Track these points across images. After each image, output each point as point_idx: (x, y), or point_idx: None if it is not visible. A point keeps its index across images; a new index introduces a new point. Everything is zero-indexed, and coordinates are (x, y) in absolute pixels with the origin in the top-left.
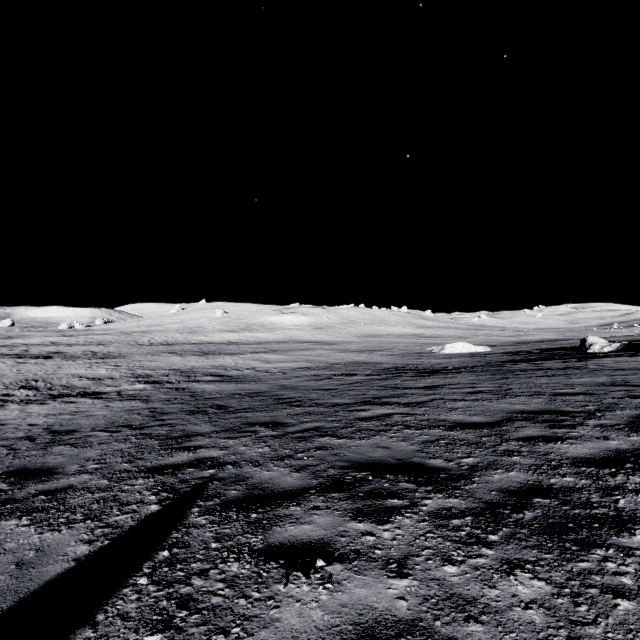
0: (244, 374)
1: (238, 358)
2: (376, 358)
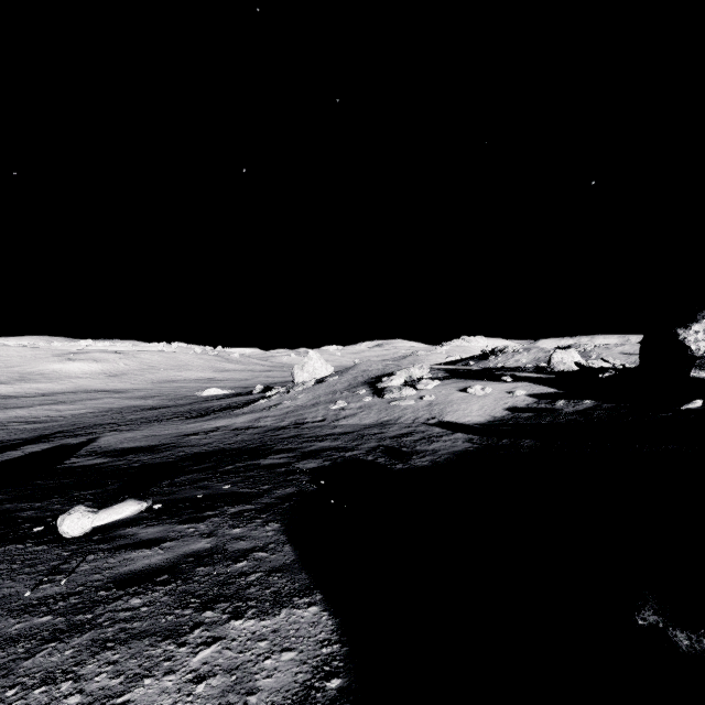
0: (44, 419)
1: (30, 410)
2: (149, 402)
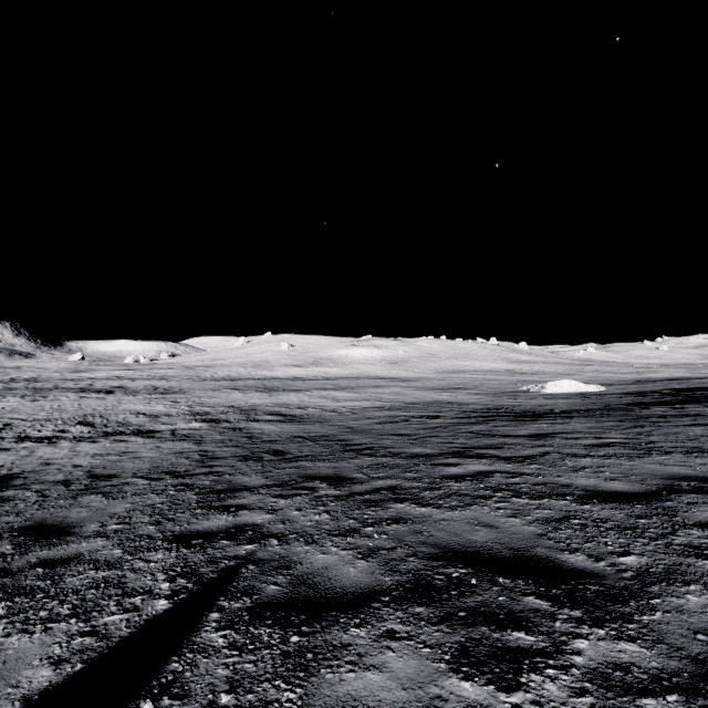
0: (309, 413)
1: (303, 395)
2: (461, 397)
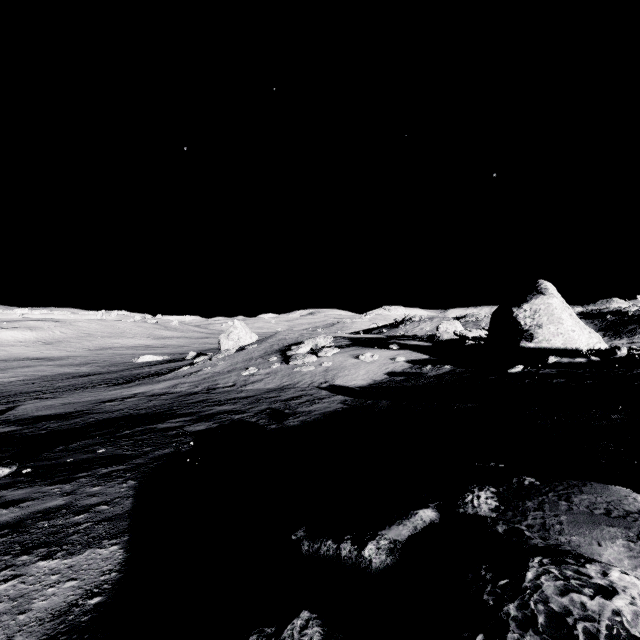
0: None
1: None
2: (83, 369)
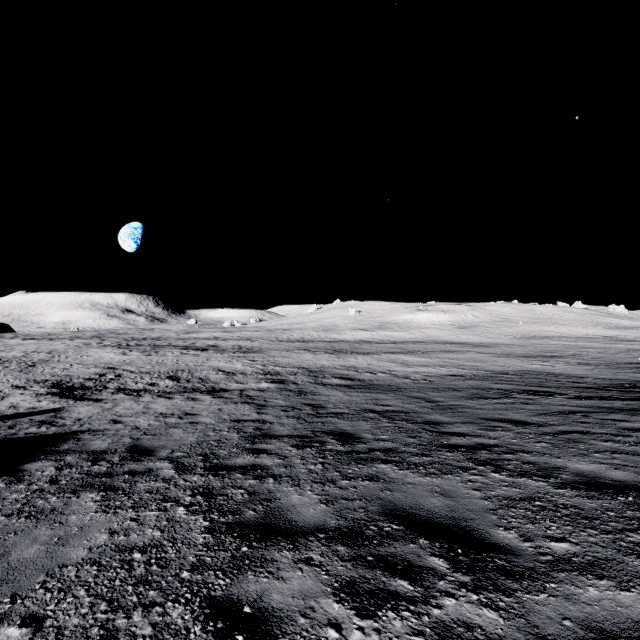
0: (378, 379)
1: (371, 358)
2: (562, 368)
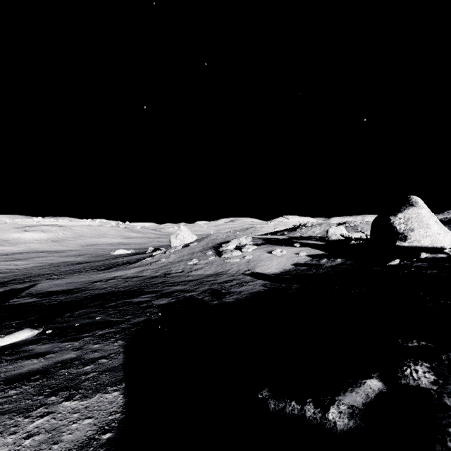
0: (5, 271)
1: None
2: (78, 259)
